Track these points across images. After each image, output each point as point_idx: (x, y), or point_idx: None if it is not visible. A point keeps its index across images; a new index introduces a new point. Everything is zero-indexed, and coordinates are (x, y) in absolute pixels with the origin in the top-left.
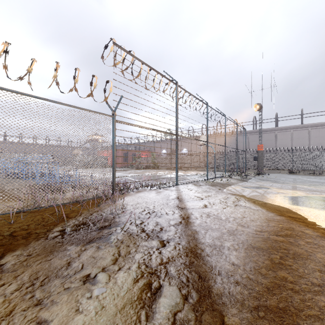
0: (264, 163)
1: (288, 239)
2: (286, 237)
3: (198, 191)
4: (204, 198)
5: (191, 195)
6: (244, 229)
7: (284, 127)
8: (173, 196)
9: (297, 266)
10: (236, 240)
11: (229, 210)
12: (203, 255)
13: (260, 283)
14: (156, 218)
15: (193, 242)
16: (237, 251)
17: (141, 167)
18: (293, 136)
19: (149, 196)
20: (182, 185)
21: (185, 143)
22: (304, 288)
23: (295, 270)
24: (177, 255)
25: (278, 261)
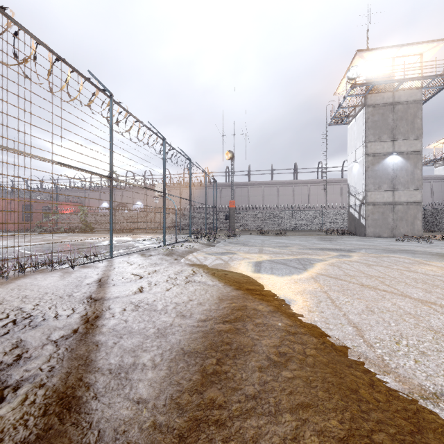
0: (237, 222)
1: (236, 325)
2: (235, 323)
3: (143, 264)
4: (146, 276)
5: (127, 273)
6: (182, 322)
7: (256, 182)
8: (93, 279)
9: (235, 371)
10: (163, 347)
11: (174, 293)
12: (86, 399)
13: (171, 428)
14: (23, 332)
15: (77, 374)
16: (156, 369)
17: (60, 230)
18: (265, 193)
19: (42, 283)
20: (121, 256)
21: (140, 194)
22: (235, 411)
23: (231, 379)
24: (19, 420)
25: (213, 369)
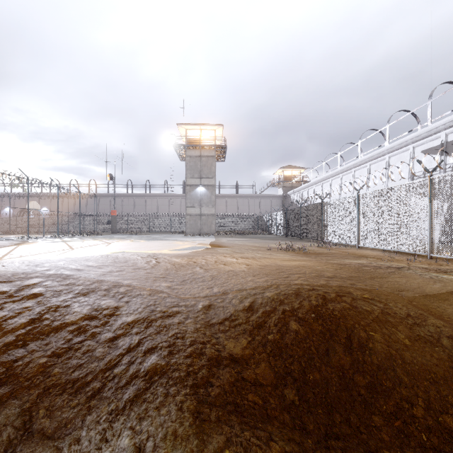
0: (129, 226)
1: None
2: None
3: None
4: None
5: None
6: None
7: (152, 194)
8: None
9: None
10: None
11: None
12: None
13: None
14: None
15: None
16: None
17: None
18: (159, 203)
19: None
20: None
21: (46, 201)
22: None
23: None
24: None
25: None
